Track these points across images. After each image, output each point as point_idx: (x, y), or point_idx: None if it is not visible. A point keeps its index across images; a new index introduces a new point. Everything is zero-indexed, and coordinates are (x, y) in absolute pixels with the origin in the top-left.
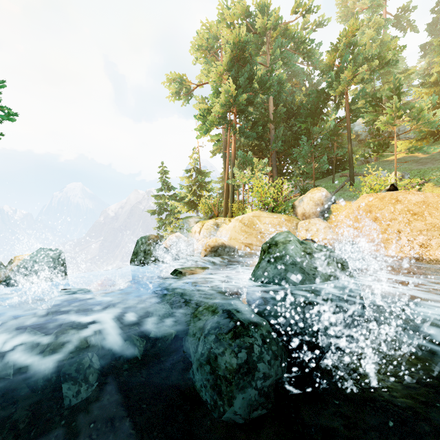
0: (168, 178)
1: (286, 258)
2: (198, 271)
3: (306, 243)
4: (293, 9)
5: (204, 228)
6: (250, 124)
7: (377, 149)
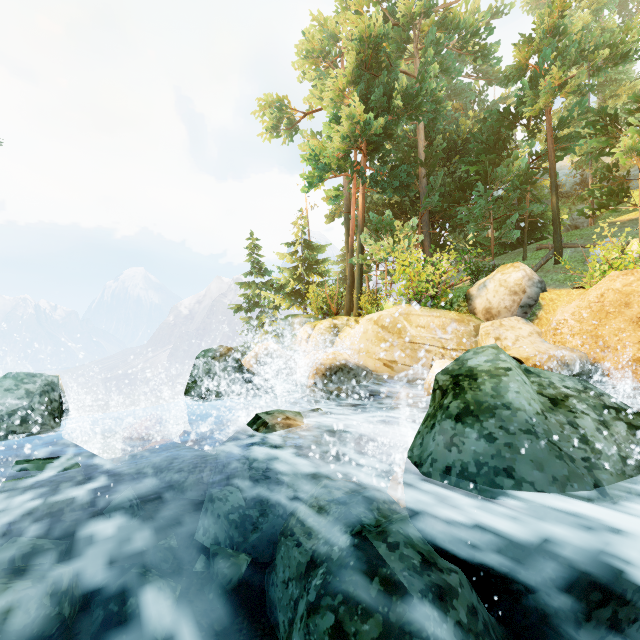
0: (261, 256)
1: (506, 415)
2: (300, 419)
3: (538, 373)
4: None
5: (315, 333)
6: (388, 168)
7: (606, 200)
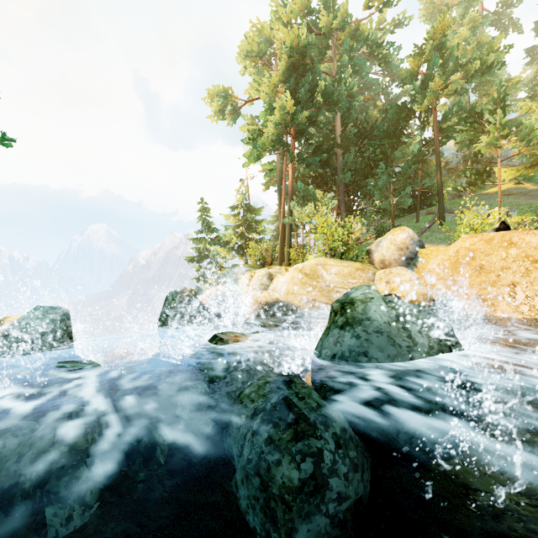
0: (210, 217)
1: (367, 323)
2: (245, 337)
3: (394, 301)
4: (366, 3)
5: (254, 279)
6: (312, 148)
7: (475, 178)
